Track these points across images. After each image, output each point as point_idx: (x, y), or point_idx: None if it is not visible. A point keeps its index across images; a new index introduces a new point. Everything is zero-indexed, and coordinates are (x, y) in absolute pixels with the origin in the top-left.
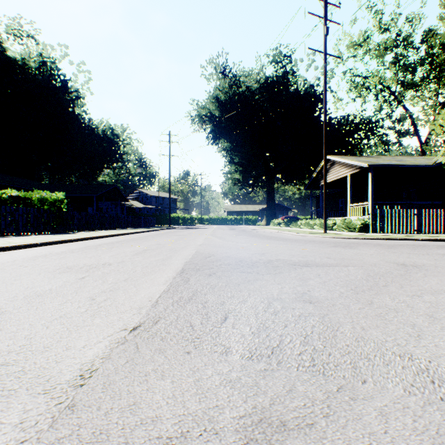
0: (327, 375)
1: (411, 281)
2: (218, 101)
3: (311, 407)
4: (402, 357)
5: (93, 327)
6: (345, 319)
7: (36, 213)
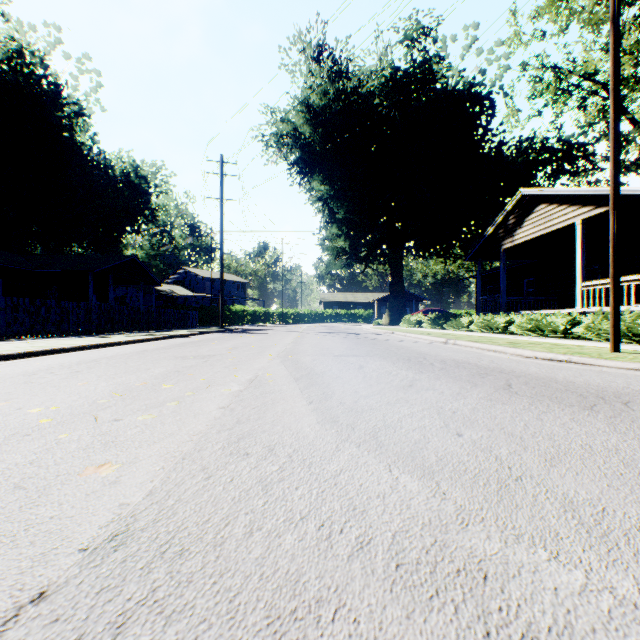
0: None
1: None
2: (310, 110)
3: None
4: None
5: None
6: None
7: None
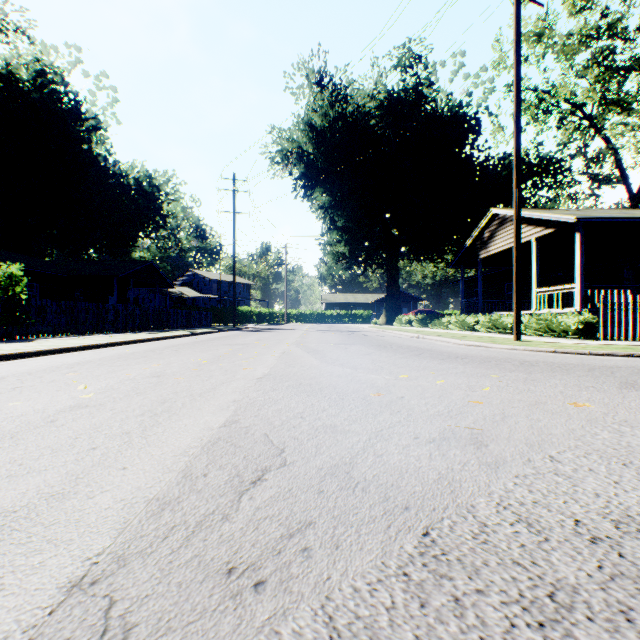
0: None
1: None
2: (312, 129)
3: None
4: None
5: None
6: None
7: None
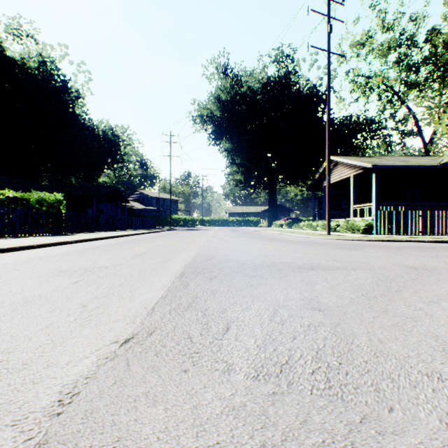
0: (347, 401)
1: (425, 286)
2: (220, 102)
3: (332, 445)
4: (431, 376)
5: (80, 339)
6: (359, 330)
7: (34, 214)
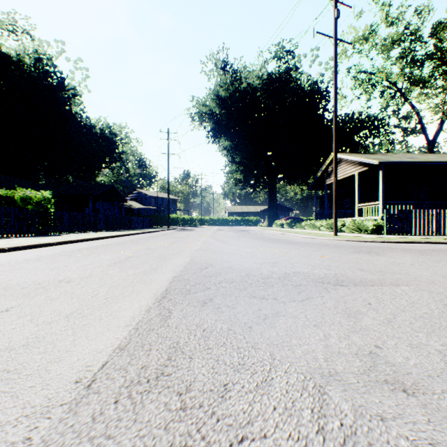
0: None
1: None
2: (219, 98)
3: None
4: None
5: None
6: None
7: (18, 213)
